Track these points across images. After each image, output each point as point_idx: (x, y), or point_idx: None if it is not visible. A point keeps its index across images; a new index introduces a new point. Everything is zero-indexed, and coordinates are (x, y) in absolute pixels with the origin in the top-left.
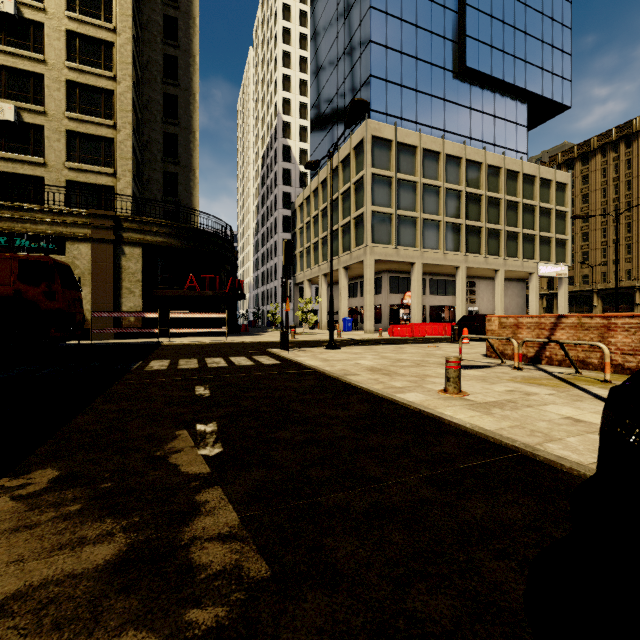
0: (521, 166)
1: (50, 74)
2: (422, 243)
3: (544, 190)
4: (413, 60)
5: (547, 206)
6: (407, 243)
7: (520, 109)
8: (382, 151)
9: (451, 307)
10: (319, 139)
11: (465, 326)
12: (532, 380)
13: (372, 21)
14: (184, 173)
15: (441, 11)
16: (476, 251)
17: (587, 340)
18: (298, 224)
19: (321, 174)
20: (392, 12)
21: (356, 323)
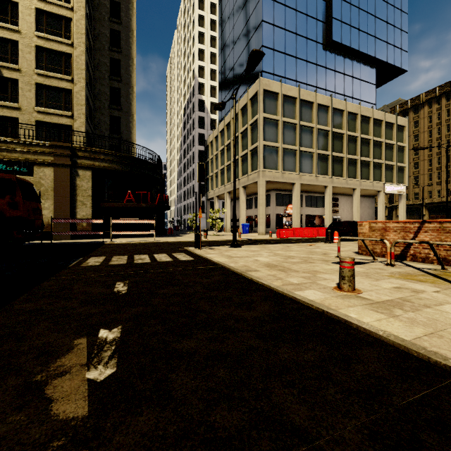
0: (372, 113)
1: (23, 41)
2: (300, 169)
3: (388, 131)
4: (293, 35)
5: (391, 142)
6: (289, 169)
7: (371, 72)
8: (271, 101)
9: (320, 216)
10: (225, 94)
11: (334, 230)
12: (409, 276)
13: (263, 6)
14: (125, 117)
15: None
16: (339, 175)
17: (448, 241)
18: (209, 156)
19: (226, 119)
20: None
21: (252, 227)
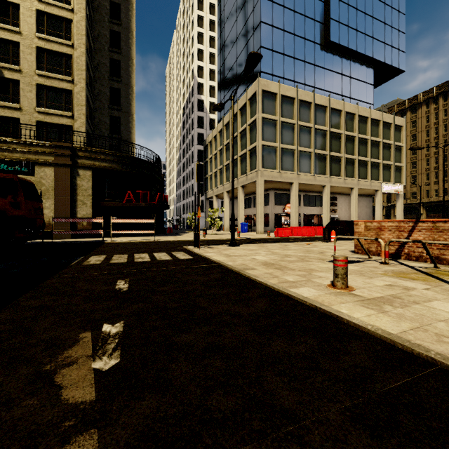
0: (370, 113)
1: (24, 42)
2: (298, 168)
3: (386, 130)
4: (292, 36)
5: (388, 142)
6: (287, 168)
7: (368, 72)
8: (269, 101)
9: (318, 215)
10: (223, 94)
11: (332, 229)
12: (402, 274)
13: (262, 7)
14: (125, 117)
15: (312, 0)
16: (337, 174)
17: (441, 240)
18: (208, 155)
19: (225, 119)
20: (276, 1)
21: (250, 226)
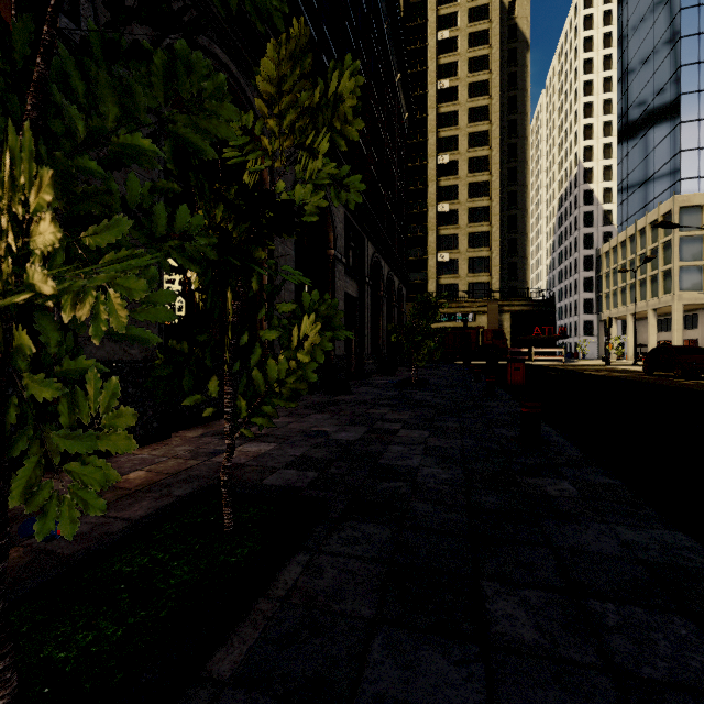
0: None
1: (461, 233)
2: None
3: None
4: None
5: None
6: None
7: None
8: (691, 215)
9: None
10: (626, 193)
11: None
12: None
13: (682, 105)
14: (520, 261)
15: None
16: None
17: None
18: (603, 269)
19: (628, 230)
20: None
21: None
